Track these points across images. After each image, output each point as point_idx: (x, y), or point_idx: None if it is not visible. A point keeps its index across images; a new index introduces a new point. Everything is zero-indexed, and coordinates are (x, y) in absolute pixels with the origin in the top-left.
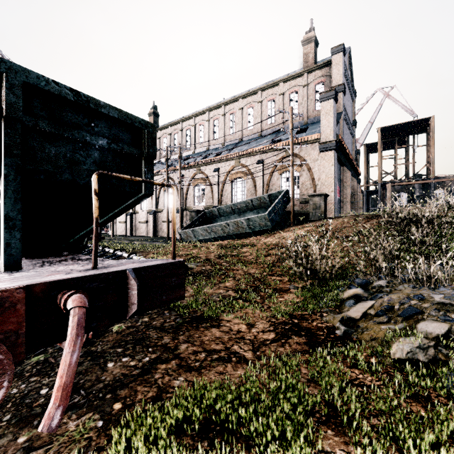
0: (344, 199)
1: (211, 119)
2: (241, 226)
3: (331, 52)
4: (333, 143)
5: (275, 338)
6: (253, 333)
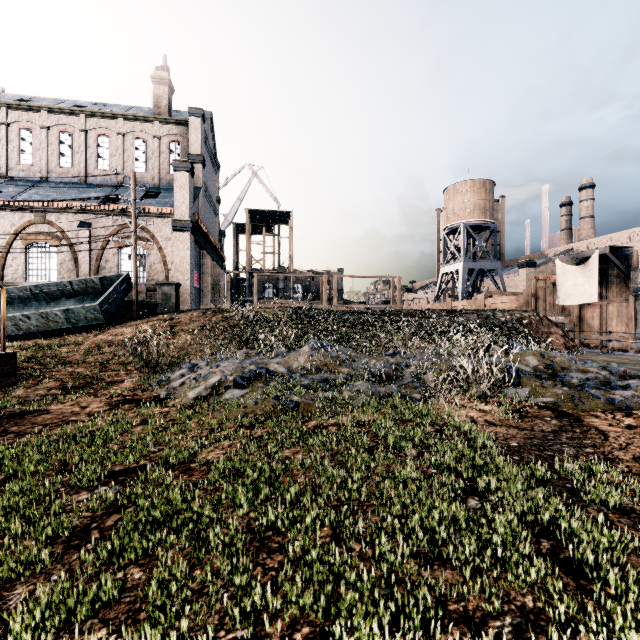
0: (204, 288)
1: None
2: (54, 320)
3: (189, 112)
4: (189, 224)
5: (110, 408)
6: (88, 410)
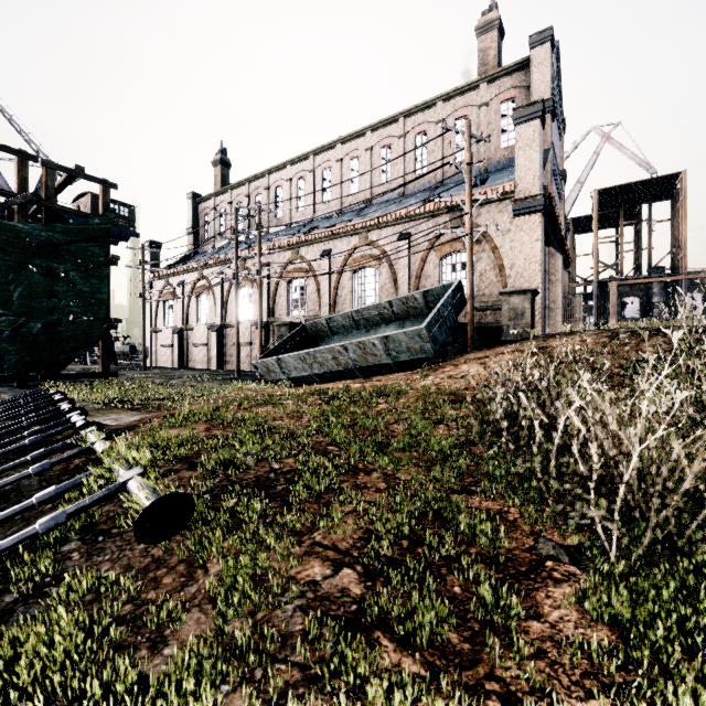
0: (551, 305)
1: (318, 168)
2: (372, 352)
3: (530, 44)
4: (540, 200)
5: None
6: None
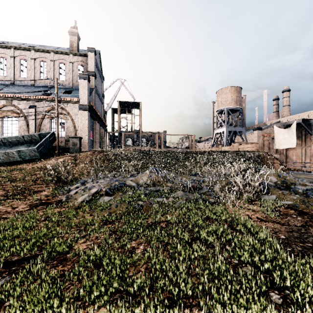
0: (96, 140)
1: None
2: (12, 156)
3: (88, 50)
4: (87, 106)
5: (29, 209)
6: (16, 209)
